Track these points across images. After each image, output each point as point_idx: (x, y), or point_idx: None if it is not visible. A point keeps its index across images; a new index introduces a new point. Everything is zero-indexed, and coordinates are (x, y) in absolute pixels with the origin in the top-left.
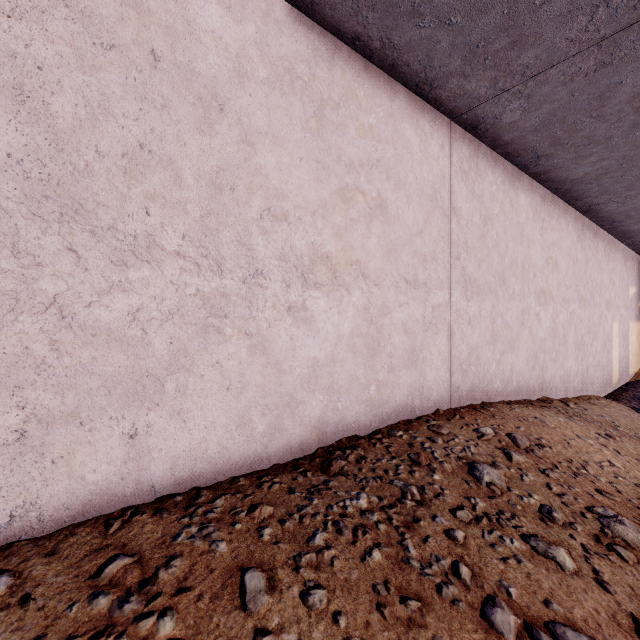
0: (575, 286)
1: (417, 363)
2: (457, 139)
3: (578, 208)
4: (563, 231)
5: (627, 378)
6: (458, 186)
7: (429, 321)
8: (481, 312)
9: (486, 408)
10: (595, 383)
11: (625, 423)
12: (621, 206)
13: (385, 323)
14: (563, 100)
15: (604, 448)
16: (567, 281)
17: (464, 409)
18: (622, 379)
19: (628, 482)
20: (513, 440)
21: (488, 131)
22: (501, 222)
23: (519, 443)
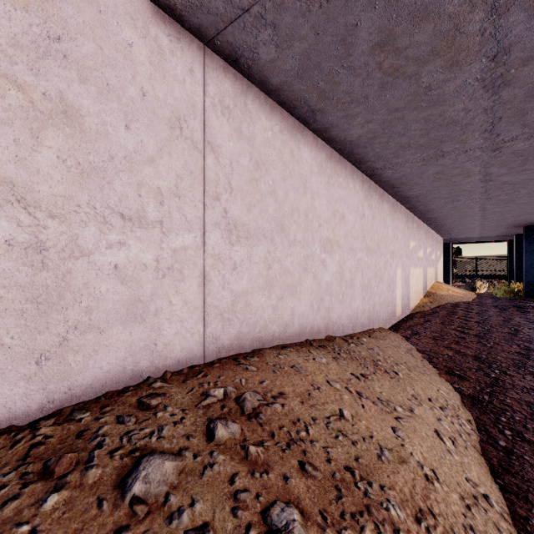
0: (362, 237)
1: (145, 316)
2: (216, 69)
3: (364, 172)
4: (350, 189)
5: (408, 311)
6: (217, 121)
7: (167, 266)
8: (252, 257)
9: (248, 358)
10: (381, 318)
11: (390, 354)
12: (395, 173)
13: (76, 268)
14: (310, 39)
15: (348, 393)
16: (354, 233)
17: (221, 362)
18: (404, 312)
19: (346, 441)
20: (240, 403)
21: (252, 69)
22: (279, 170)
23: (246, 406)
